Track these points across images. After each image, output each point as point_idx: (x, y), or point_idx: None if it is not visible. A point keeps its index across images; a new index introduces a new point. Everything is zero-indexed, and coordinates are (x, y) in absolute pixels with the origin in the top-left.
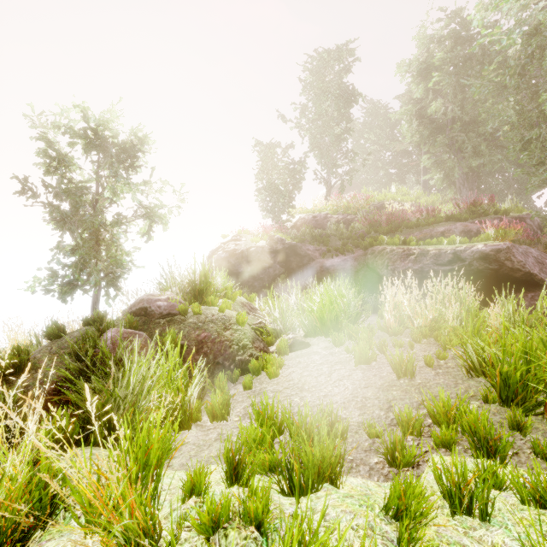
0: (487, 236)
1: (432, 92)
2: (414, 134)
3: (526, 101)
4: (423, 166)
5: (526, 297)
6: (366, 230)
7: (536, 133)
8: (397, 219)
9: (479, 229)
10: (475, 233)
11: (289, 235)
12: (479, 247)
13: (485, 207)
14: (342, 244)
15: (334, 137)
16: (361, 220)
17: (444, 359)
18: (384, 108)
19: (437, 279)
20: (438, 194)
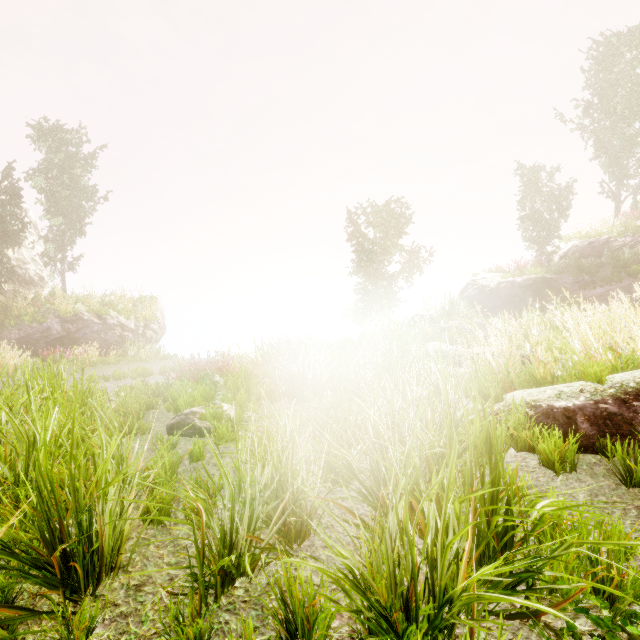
0: None
1: None
2: None
3: None
4: None
5: None
6: None
7: None
8: None
9: None
10: None
11: (551, 268)
12: None
13: None
14: (611, 273)
15: (628, 138)
16: None
17: None
18: None
19: None
20: None
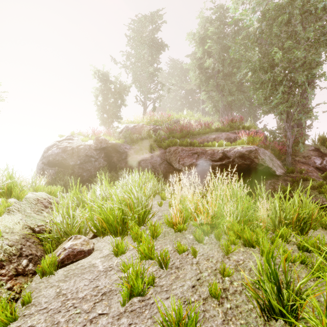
0: (243, 141)
1: (207, 55)
2: (197, 79)
3: (262, 55)
4: (202, 99)
5: (266, 184)
6: (167, 135)
7: (268, 76)
8: (186, 128)
9: (235, 137)
10: (233, 140)
11: (115, 137)
12: (239, 148)
13: (238, 123)
14: (150, 144)
15: (149, 74)
16: (164, 129)
17: (228, 275)
18: (180, 65)
19: (212, 171)
20: (210, 117)
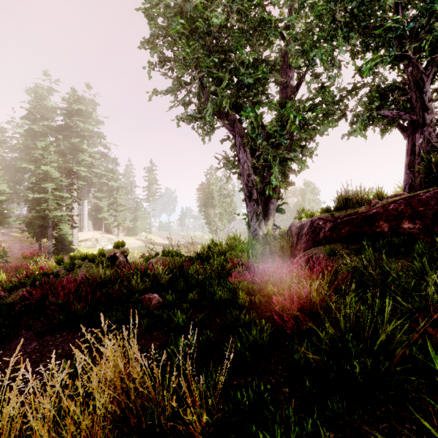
0: None
1: None
2: None
3: None
4: None
5: None
6: None
7: None
8: None
9: None
10: None
11: None
12: None
13: None
14: None
15: None
16: None
17: None
18: None
19: None
20: None
